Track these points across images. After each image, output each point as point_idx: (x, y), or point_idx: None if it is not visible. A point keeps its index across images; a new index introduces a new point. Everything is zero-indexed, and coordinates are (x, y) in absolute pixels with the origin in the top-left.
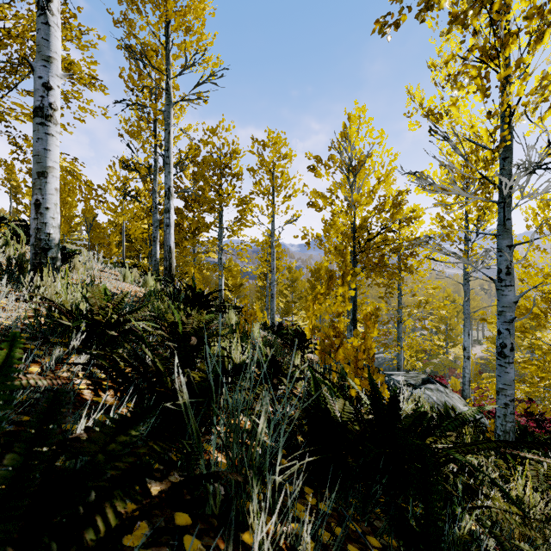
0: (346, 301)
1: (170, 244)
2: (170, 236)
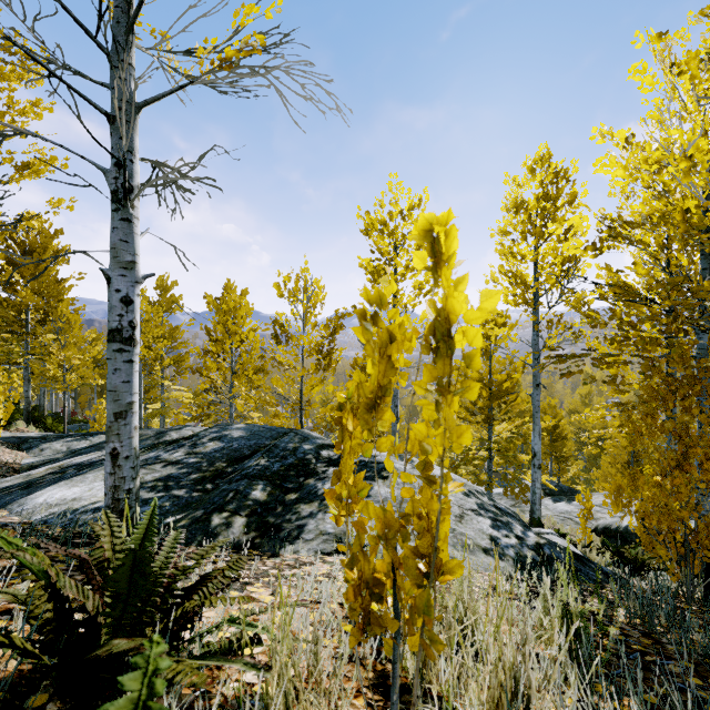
0: None
1: None
2: None
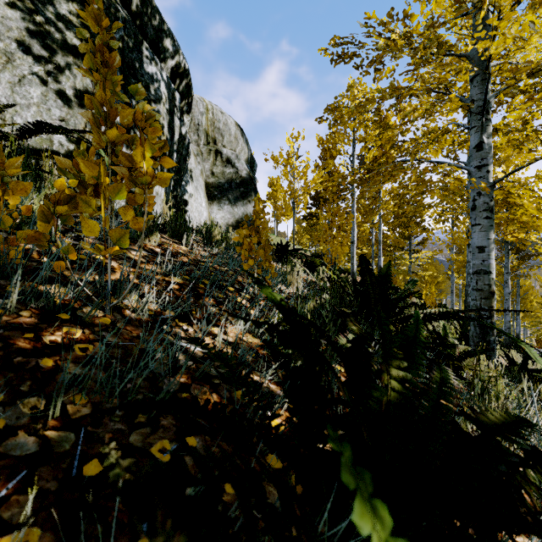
0: (432, 289)
1: (380, 265)
2: (380, 261)
